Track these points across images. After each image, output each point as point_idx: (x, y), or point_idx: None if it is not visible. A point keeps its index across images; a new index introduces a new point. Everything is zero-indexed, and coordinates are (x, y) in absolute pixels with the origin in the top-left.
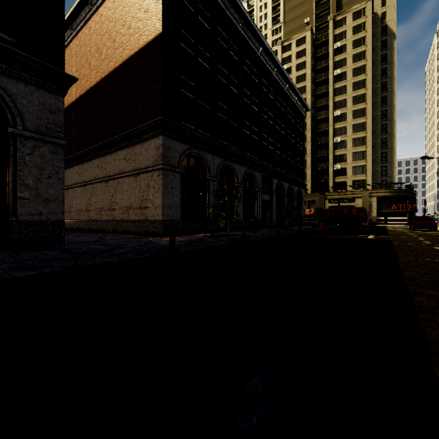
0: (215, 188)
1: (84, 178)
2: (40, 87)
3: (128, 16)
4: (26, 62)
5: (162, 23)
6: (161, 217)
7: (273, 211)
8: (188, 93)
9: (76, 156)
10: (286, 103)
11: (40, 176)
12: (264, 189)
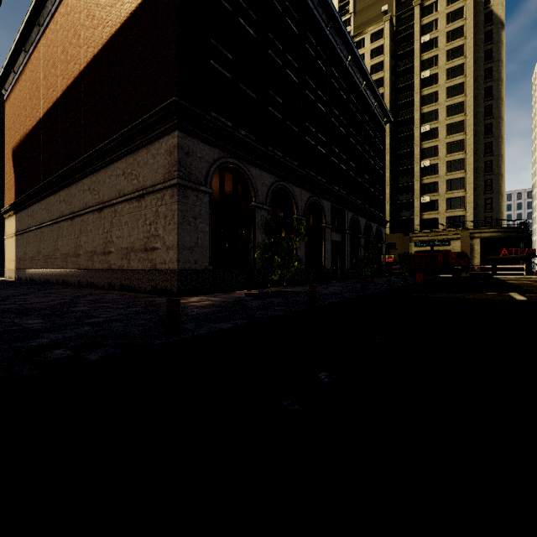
0: (264, 220)
1: (72, 208)
2: None
3: None
4: None
5: None
6: (176, 265)
7: (346, 257)
8: (222, 69)
9: (61, 175)
10: (362, 107)
11: None
12: (334, 226)
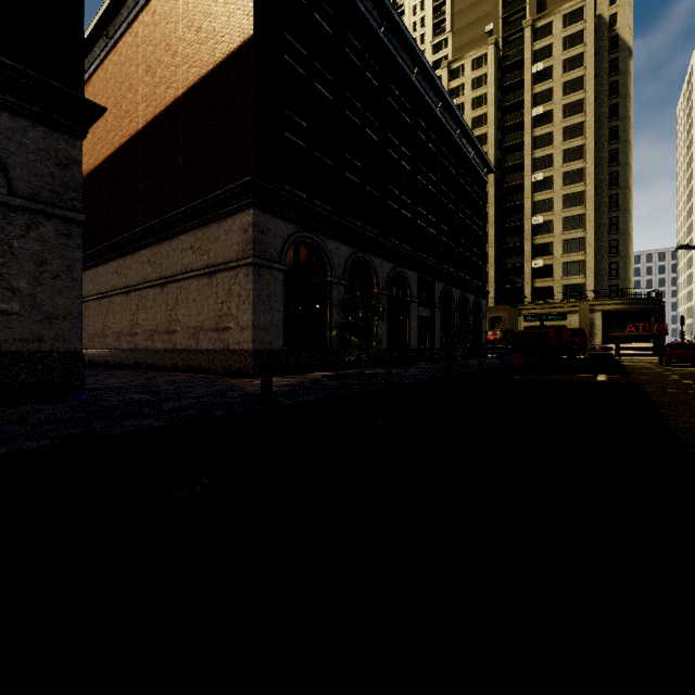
0: (341, 296)
1: (127, 281)
2: (39, 121)
3: (197, 12)
4: (13, 77)
5: (252, 21)
6: (251, 345)
7: (436, 335)
8: (297, 139)
9: (114, 244)
10: (456, 159)
11: (39, 275)
12: (421, 299)
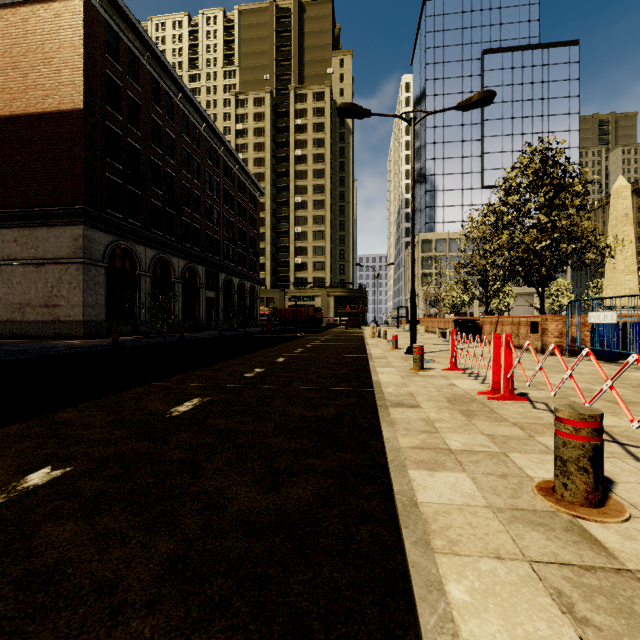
0: (147, 284)
1: None
2: None
3: (23, 61)
4: None
5: (83, 99)
6: (82, 318)
7: (220, 310)
8: (115, 177)
9: None
10: (236, 185)
11: None
12: (209, 285)
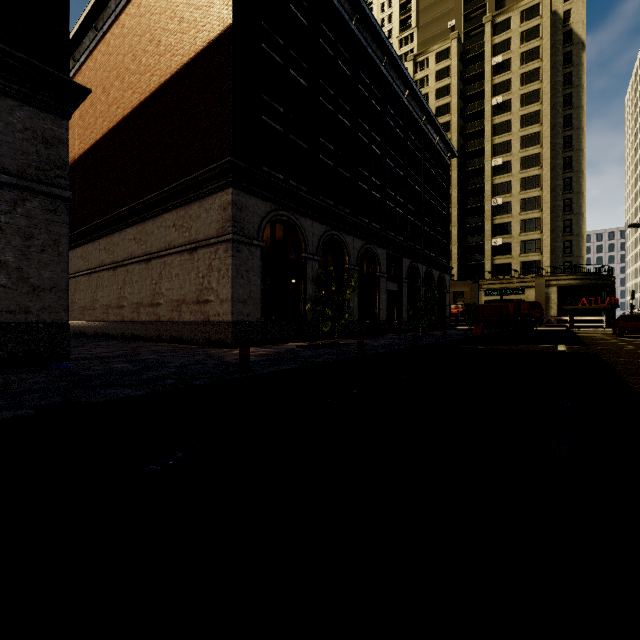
0: (315, 271)
1: (114, 257)
2: (25, 101)
3: (180, 3)
4: (0, 58)
5: (231, 10)
6: (230, 317)
7: (403, 308)
8: (274, 123)
9: (102, 222)
10: (422, 144)
11: (25, 249)
12: (390, 274)
